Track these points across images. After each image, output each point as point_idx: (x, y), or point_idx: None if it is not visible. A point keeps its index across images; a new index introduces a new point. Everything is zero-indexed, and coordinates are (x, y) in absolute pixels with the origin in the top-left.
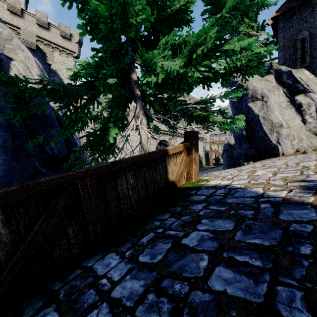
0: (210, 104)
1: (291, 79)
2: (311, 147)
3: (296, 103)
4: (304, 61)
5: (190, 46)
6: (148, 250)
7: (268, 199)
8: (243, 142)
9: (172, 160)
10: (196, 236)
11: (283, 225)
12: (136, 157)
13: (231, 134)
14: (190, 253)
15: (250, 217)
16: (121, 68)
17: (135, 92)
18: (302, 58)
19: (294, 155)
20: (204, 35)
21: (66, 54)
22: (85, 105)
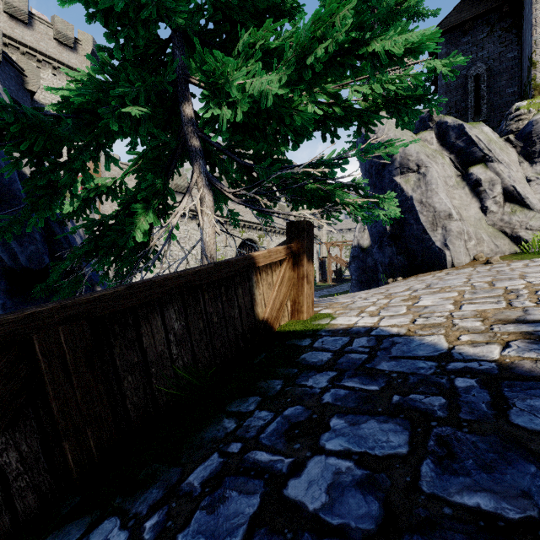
0: (338, 167)
1: (463, 140)
2: (496, 254)
3: (472, 180)
4: (479, 112)
5: (301, 40)
6: (201, 517)
7: (465, 365)
8: (386, 244)
9: (264, 278)
10: (322, 472)
11: (530, 445)
12: (188, 273)
13: (363, 231)
14: (312, 539)
15: (441, 415)
16: (161, 91)
17: (190, 141)
18: (476, 107)
19: (471, 267)
20: (330, 19)
21: (66, 76)
22: (74, 159)
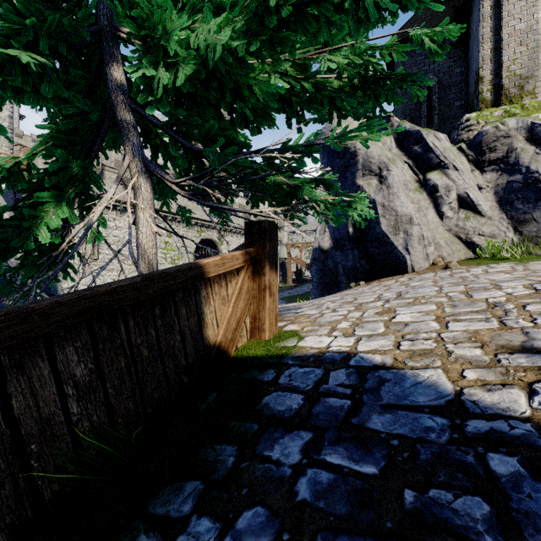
0: (308, 155)
1: (420, 146)
2: (453, 259)
3: (429, 185)
4: (431, 122)
5: None
6: None
7: (490, 425)
8: (349, 247)
9: (216, 291)
10: None
11: None
12: (97, 292)
13: (323, 233)
14: None
15: None
16: (77, 43)
17: (120, 114)
18: (428, 117)
19: (432, 272)
20: None
21: None
22: None
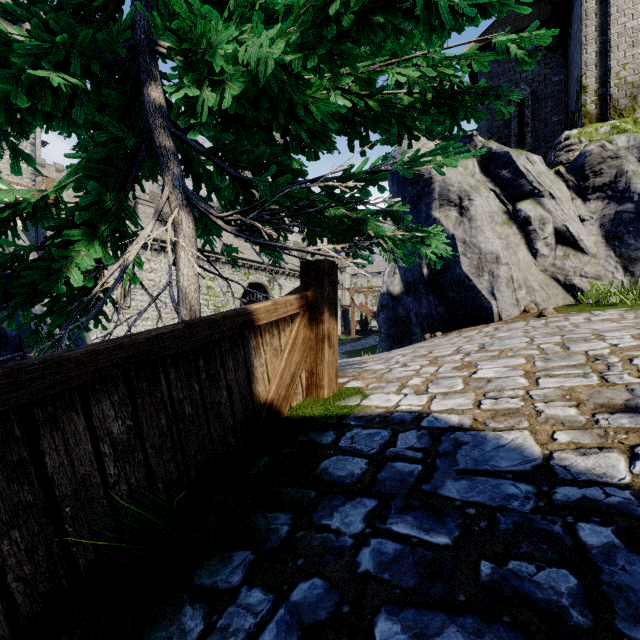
0: (373, 184)
1: (509, 170)
2: (549, 305)
3: (520, 217)
4: (523, 141)
5: None
6: None
7: (583, 493)
8: (423, 292)
9: (268, 342)
10: None
11: None
12: (136, 340)
13: (393, 275)
14: None
15: (581, 622)
16: (111, 60)
17: (159, 140)
18: (519, 135)
19: (523, 321)
20: None
21: None
22: None
